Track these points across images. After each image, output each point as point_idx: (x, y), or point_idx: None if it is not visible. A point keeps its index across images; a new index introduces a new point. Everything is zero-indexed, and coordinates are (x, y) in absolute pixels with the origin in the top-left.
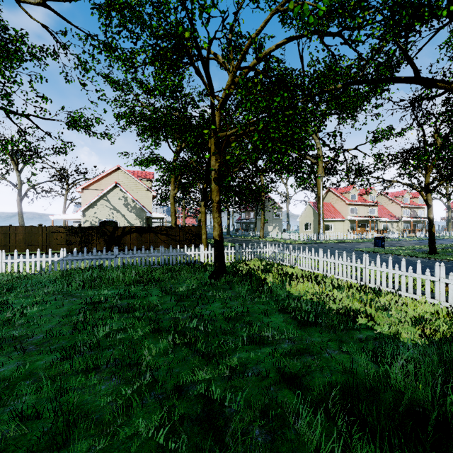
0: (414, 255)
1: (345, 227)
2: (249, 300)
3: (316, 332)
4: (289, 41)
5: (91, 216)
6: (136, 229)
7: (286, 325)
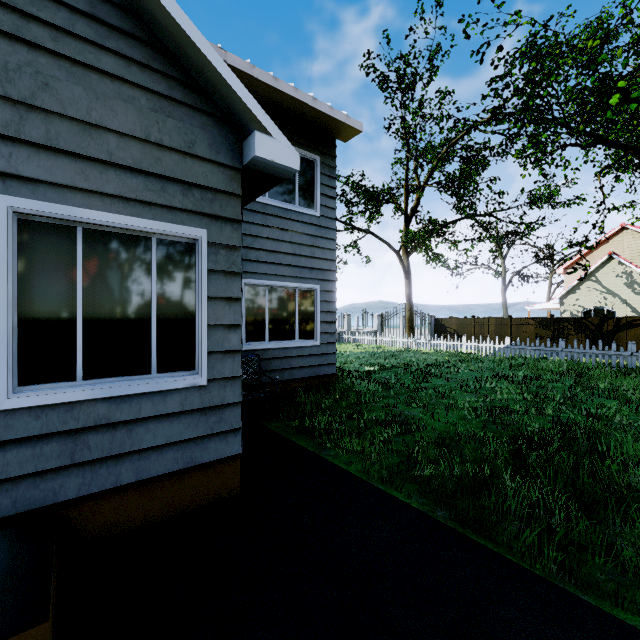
0: None
1: None
2: None
3: None
4: None
5: (571, 304)
6: None
7: None
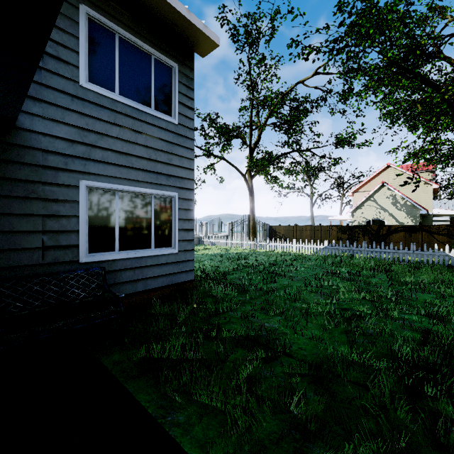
0: None
1: None
2: None
3: None
4: None
5: (358, 216)
6: (403, 228)
7: None
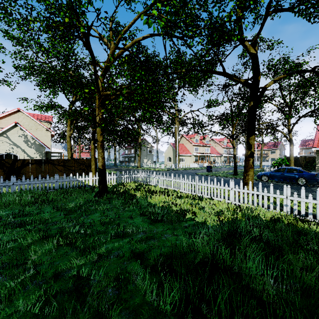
0: (226, 176)
1: (191, 160)
2: (121, 209)
3: (161, 225)
4: (151, 36)
5: None
6: (35, 161)
7: (143, 223)
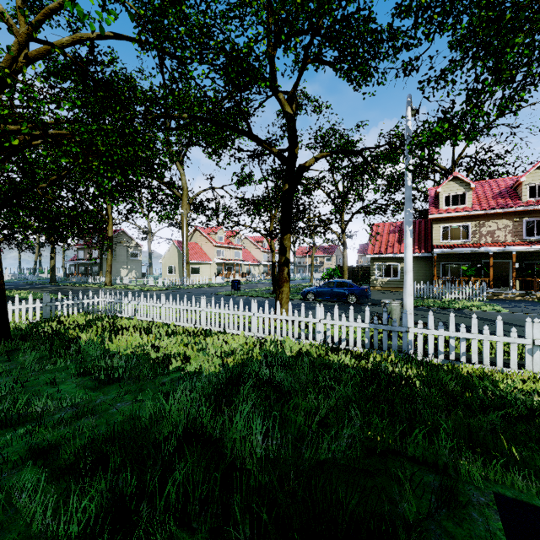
0: (262, 295)
1: (212, 270)
2: (36, 370)
3: (116, 388)
4: (117, 37)
5: None
6: None
7: (78, 390)
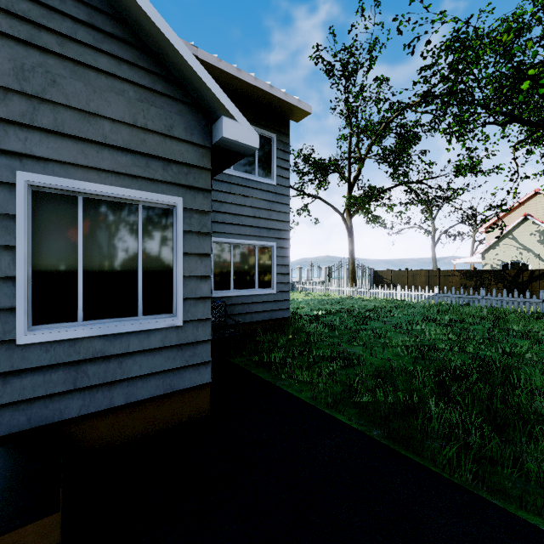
0: None
1: None
2: None
3: None
4: None
5: (491, 258)
6: None
7: None
